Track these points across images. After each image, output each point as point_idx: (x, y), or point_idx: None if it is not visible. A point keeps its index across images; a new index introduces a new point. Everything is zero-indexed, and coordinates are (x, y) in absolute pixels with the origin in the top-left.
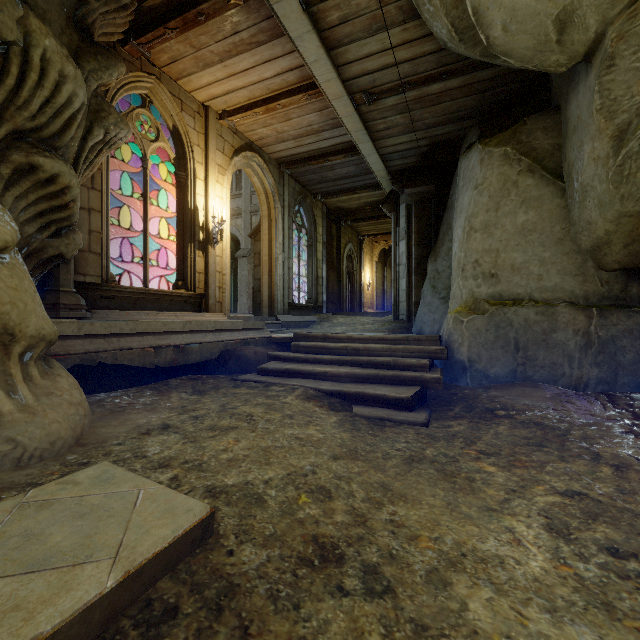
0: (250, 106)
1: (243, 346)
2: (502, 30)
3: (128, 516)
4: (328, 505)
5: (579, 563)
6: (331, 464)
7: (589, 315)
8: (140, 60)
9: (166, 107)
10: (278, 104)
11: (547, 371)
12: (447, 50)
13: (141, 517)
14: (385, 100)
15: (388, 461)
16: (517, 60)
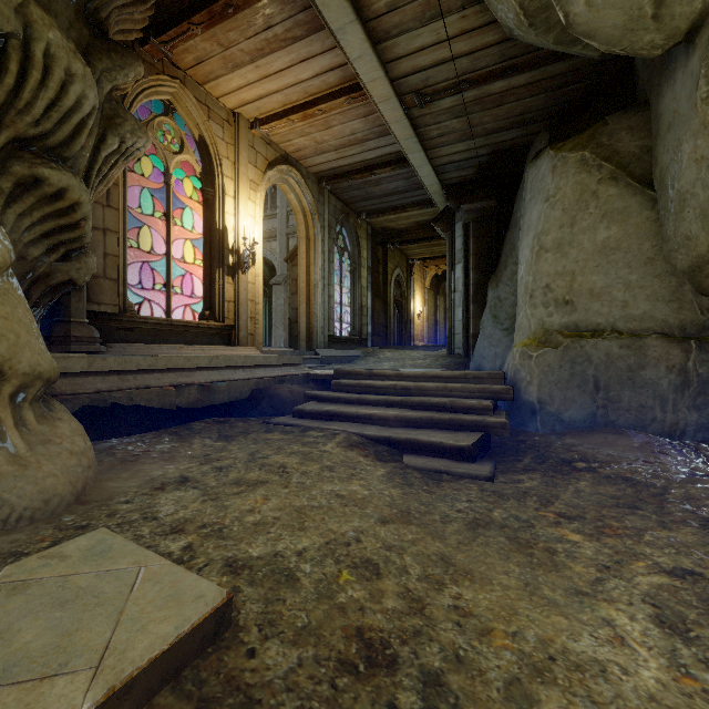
0: (285, 113)
1: (277, 384)
2: (585, 4)
3: (121, 605)
4: (376, 585)
5: (707, 674)
6: (379, 529)
7: (686, 349)
8: (162, 62)
9: (191, 115)
10: (317, 109)
11: (634, 415)
12: (513, 40)
13: (138, 606)
14: (439, 102)
15: (448, 526)
16: (602, 42)
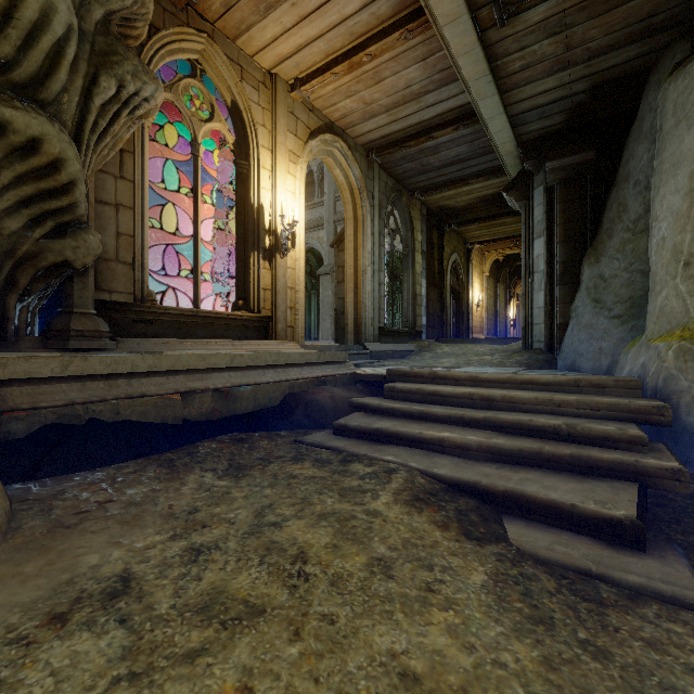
0: (328, 65)
1: (317, 387)
2: None
3: None
4: None
5: None
6: None
7: None
8: (186, 12)
9: (222, 76)
10: (365, 55)
11: None
12: None
13: None
14: (528, 13)
15: None
16: None
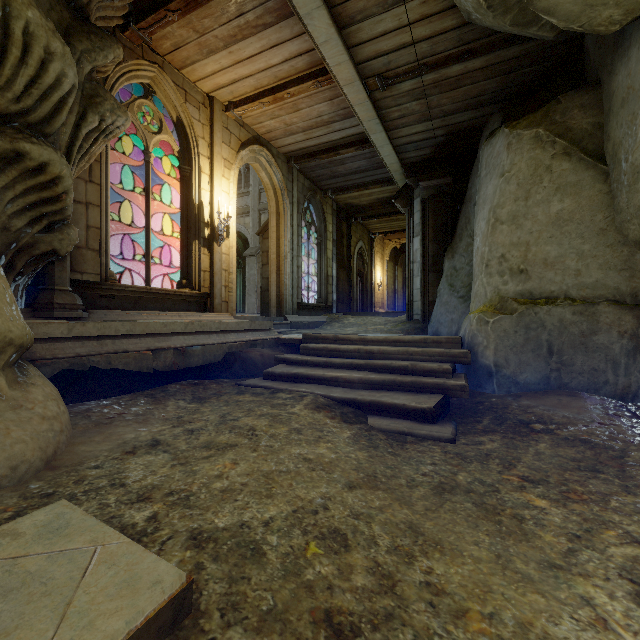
0: (257, 96)
1: (249, 348)
2: None
3: (70, 594)
4: (344, 559)
5: None
6: (346, 495)
7: (638, 315)
8: (141, 47)
9: (169, 98)
10: (286, 93)
11: (586, 378)
12: (470, 25)
13: (88, 595)
14: (400, 85)
15: (414, 490)
16: (561, 19)
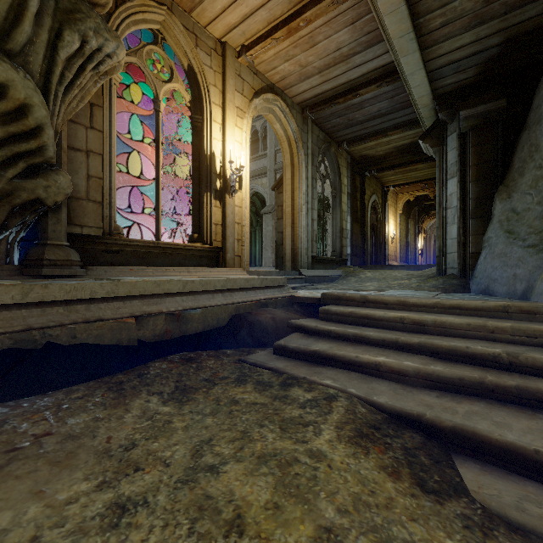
0: (270, 32)
1: (259, 308)
2: None
3: None
4: None
5: None
6: None
7: None
8: None
9: (180, 44)
10: (301, 20)
11: None
12: None
13: None
14: None
15: None
16: None
